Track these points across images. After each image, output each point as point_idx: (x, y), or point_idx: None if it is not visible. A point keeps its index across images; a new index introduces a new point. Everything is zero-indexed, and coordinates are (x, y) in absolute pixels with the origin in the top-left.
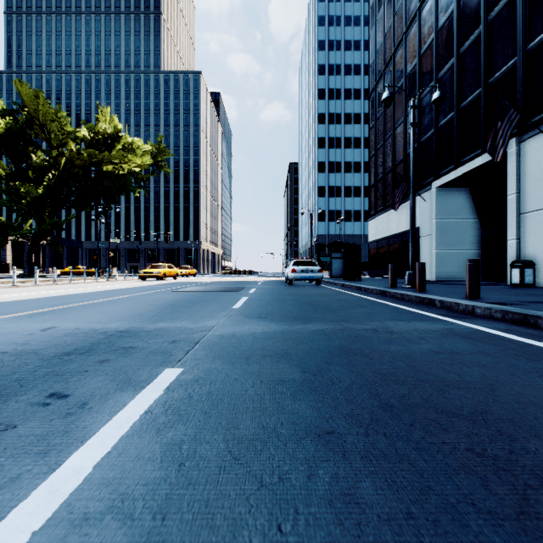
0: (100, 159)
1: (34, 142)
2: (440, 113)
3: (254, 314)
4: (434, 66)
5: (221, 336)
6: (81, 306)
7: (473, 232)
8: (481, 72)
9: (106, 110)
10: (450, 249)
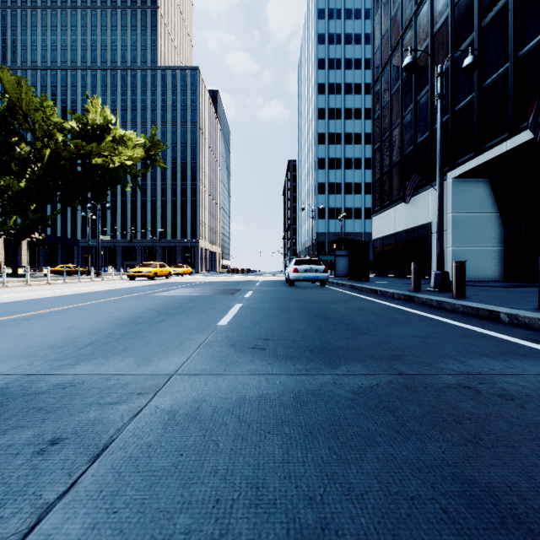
0: (88, 151)
1: (17, 133)
2: (457, 96)
3: (247, 339)
4: (450, 44)
5: (169, 415)
6: (6, 322)
7: (494, 228)
8: (509, 44)
9: (97, 101)
10: (467, 246)
